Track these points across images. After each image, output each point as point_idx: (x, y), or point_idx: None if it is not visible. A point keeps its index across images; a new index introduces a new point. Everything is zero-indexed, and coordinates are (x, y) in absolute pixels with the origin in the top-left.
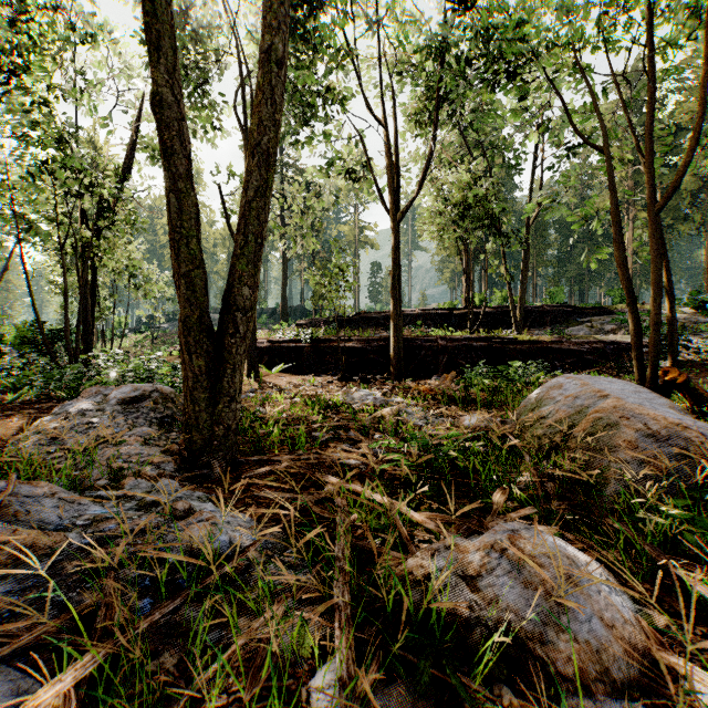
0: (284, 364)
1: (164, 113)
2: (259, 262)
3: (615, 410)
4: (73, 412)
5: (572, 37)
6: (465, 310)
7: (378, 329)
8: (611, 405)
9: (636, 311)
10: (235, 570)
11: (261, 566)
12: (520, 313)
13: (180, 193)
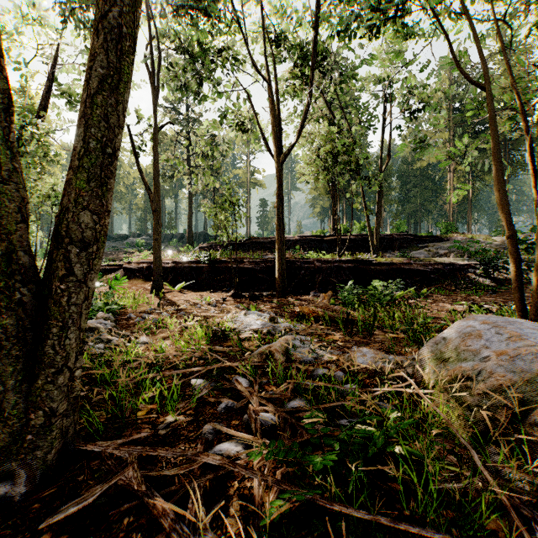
0: (186, 281)
1: None
2: (109, 179)
3: None
4: None
5: None
6: (333, 237)
7: (265, 251)
8: None
9: (515, 243)
10: None
11: None
12: (376, 240)
13: None
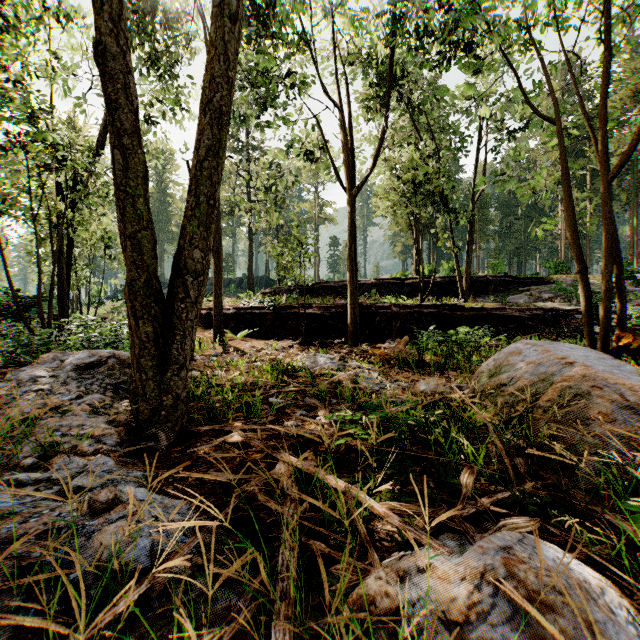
0: (249, 329)
1: (107, 64)
2: (212, 225)
3: (584, 379)
4: (25, 378)
5: (525, 8)
6: (415, 279)
7: (336, 297)
8: (578, 373)
9: (586, 278)
10: (154, 586)
11: (180, 593)
12: (466, 282)
13: (126, 149)
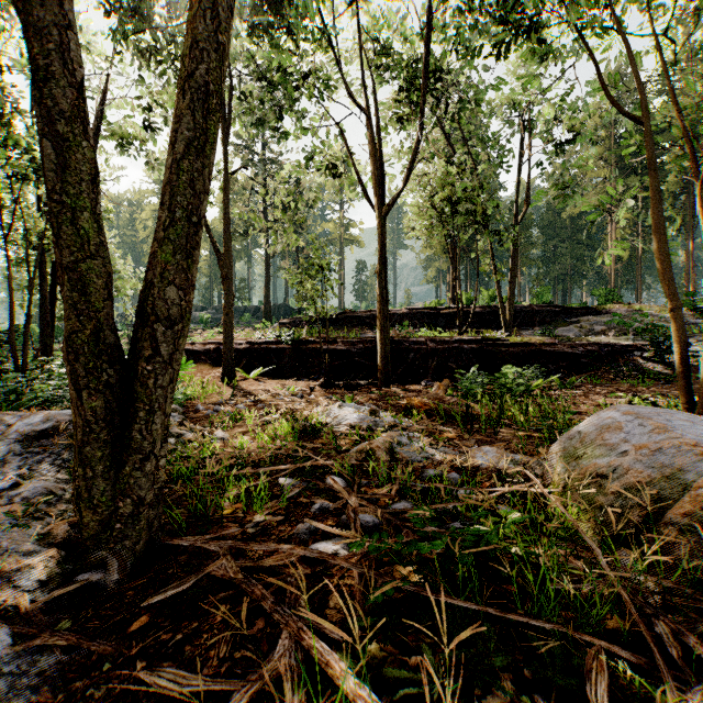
0: (264, 367)
1: (32, 13)
2: (195, 251)
3: None
4: None
5: None
6: (452, 309)
7: (364, 328)
8: None
9: (679, 318)
10: None
11: None
12: (510, 313)
13: (62, 140)
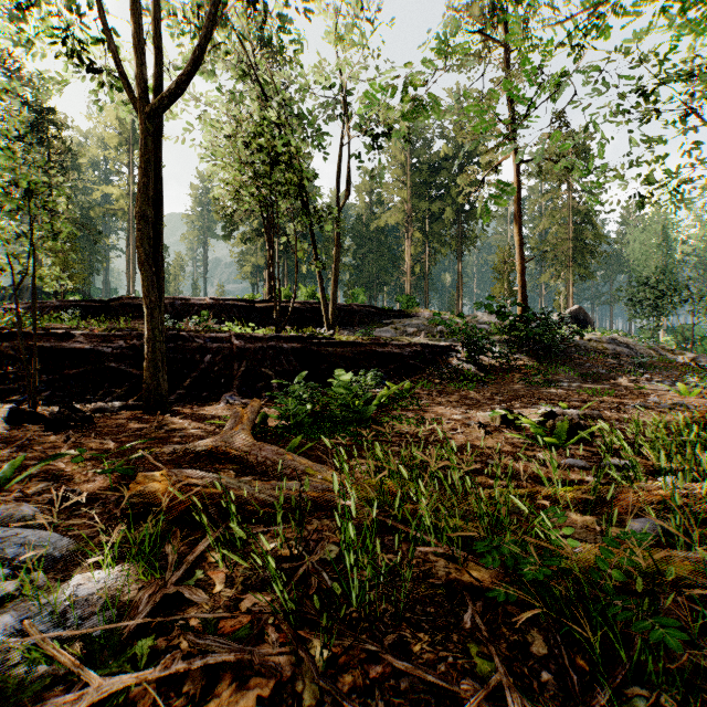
0: None
1: None
2: None
3: None
4: None
5: None
6: (269, 303)
7: None
8: None
9: None
10: None
11: None
12: (333, 310)
13: None
